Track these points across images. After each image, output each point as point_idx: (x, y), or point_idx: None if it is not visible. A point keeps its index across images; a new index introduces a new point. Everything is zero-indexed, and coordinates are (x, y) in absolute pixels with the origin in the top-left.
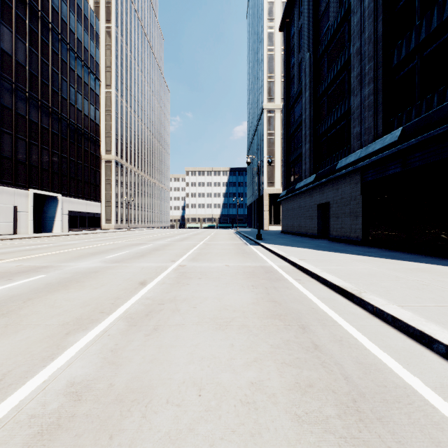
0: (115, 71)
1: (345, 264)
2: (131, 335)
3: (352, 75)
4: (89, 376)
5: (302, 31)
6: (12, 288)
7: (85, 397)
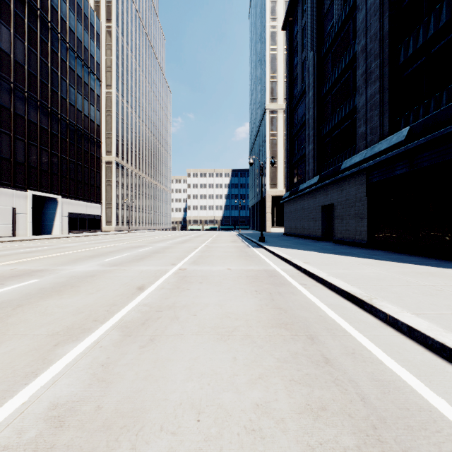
0: (115, 71)
1: (352, 268)
2: (125, 347)
3: (357, 74)
4: (75, 397)
5: (306, 29)
6: (3, 293)
7: (67, 423)
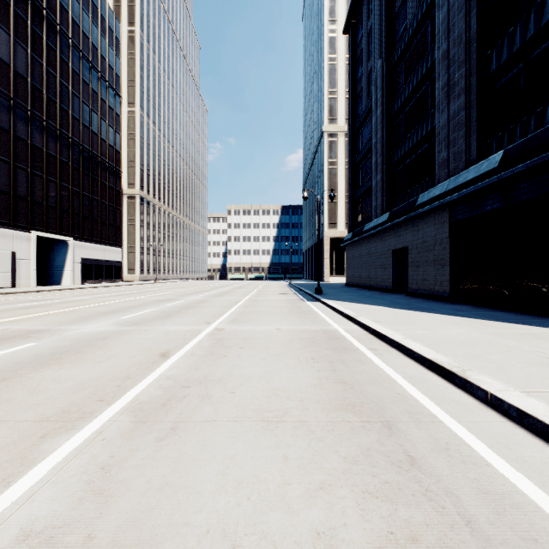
0: (139, 86)
1: (434, 328)
2: (137, 440)
3: (437, 86)
4: (58, 520)
5: (372, 33)
6: None
7: None
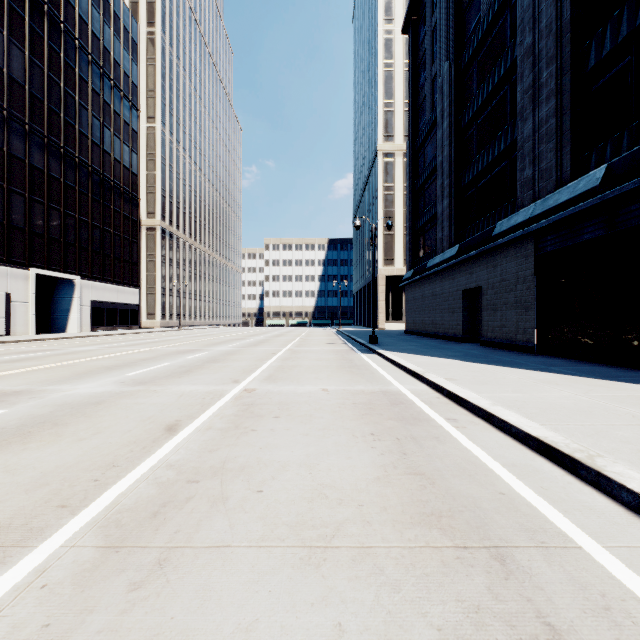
0: (161, 97)
1: (527, 390)
2: (97, 587)
3: (519, 90)
4: None
5: (438, 30)
6: None
7: None
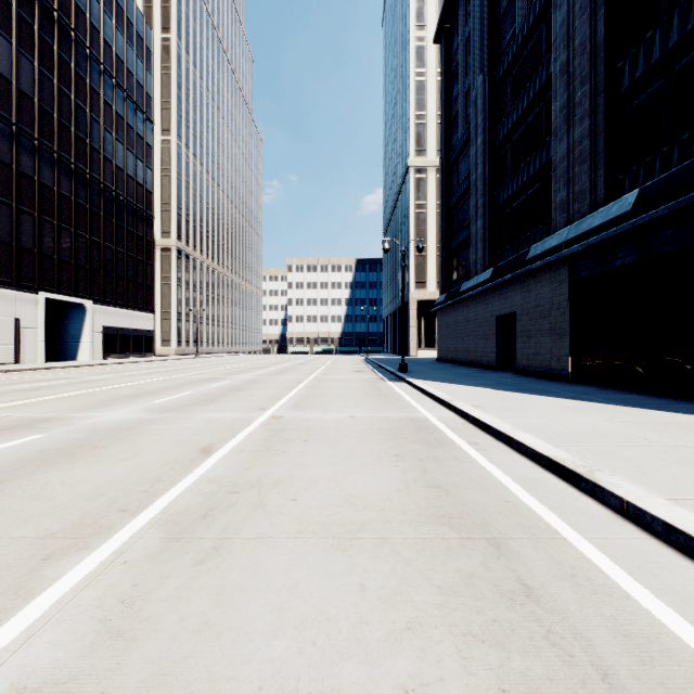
0: (176, 108)
1: (551, 416)
2: (168, 563)
3: (553, 108)
4: (61, 672)
5: (471, 41)
6: None
7: None
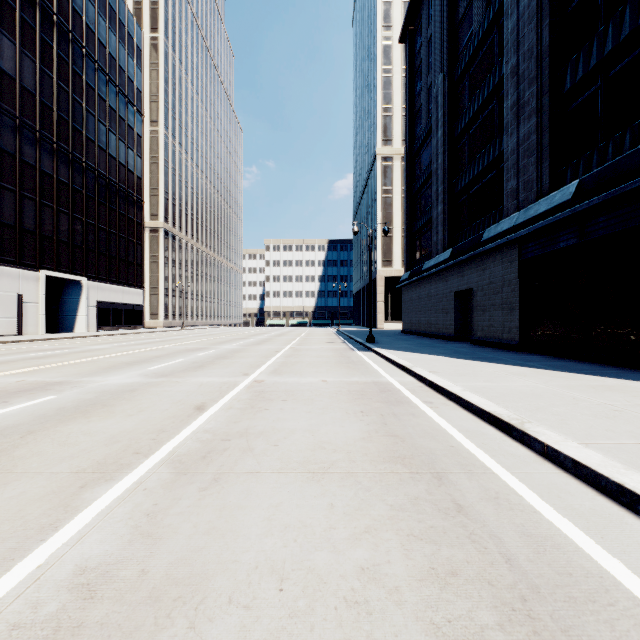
0: (163, 101)
1: (497, 380)
2: (179, 490)
3: (505, 106)
4: (111, 558)
5: (433, 42)
6: (6, 415)
7: (100, 594)
